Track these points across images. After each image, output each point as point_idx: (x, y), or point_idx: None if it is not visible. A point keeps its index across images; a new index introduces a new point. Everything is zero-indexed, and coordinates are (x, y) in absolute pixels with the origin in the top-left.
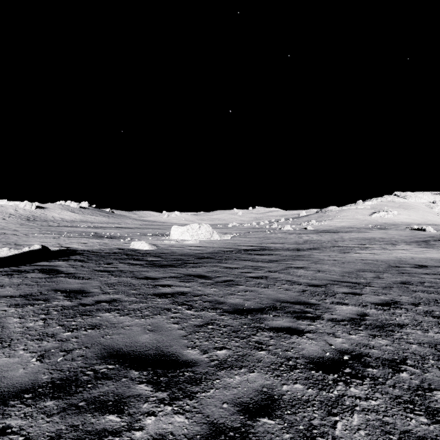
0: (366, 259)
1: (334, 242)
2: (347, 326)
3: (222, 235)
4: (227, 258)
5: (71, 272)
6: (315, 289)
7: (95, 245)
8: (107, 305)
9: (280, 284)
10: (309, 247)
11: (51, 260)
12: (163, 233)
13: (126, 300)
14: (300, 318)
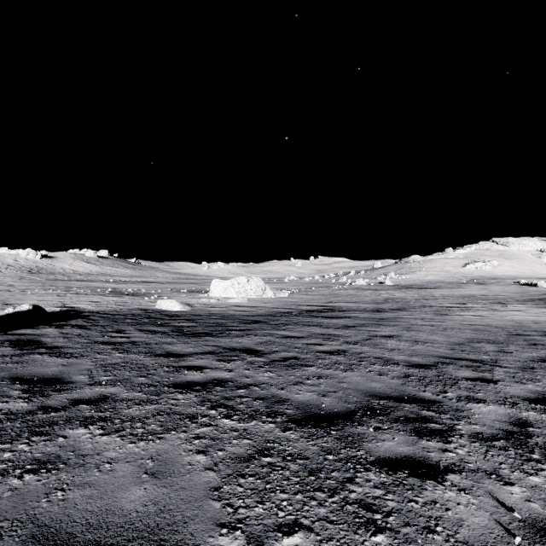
0: (473, 324)
1: (423, 300)
2: (510, 451)
3: (277, 291)
4: (286, 322)
5: (57, 345)
6: (423, 373)
7: (110, 304)
8: (88, 410)
9: (367, 363)
10: (393, 308)
11: (38, 327)
12: (201, 289)
13: (124, 397)
14: (421, 434)
